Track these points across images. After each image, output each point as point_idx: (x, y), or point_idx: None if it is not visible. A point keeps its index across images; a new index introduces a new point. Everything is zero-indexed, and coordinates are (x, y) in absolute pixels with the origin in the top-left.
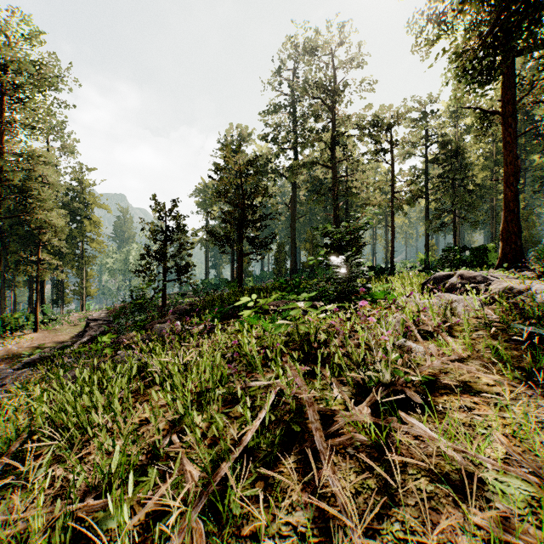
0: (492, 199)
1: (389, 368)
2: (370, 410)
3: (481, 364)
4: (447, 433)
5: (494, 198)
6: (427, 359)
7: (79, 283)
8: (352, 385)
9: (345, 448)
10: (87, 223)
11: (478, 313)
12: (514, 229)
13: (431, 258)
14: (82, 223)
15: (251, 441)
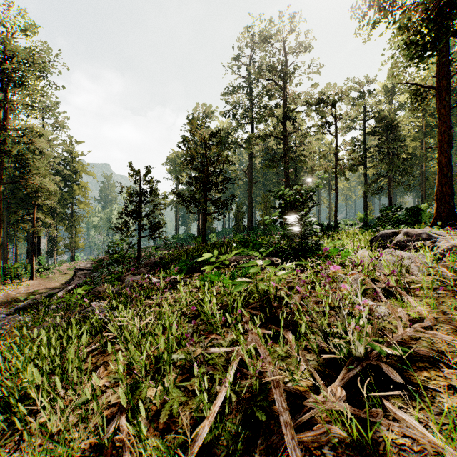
0: (422, 166)
1: (364, 341)
2: (344, 393)
3: (452, 328)
4: (447, 432)
5: (423, 165)
6: (398, 327)
7: (69, 238)
8: (317, 352)
9: (320, 446)
10: (76, 188)
11: (430, 270)
12: (447, 191)
13: (369, 217)
14: (71, 187)
15: (208, 433)
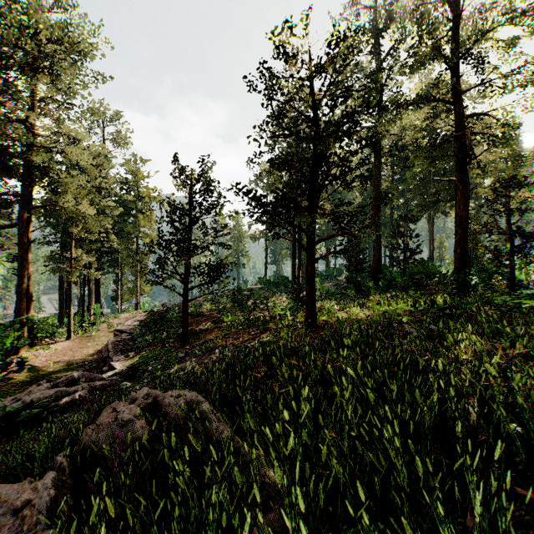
0: None
1: None
2: None
3: None
4: None
5: None
6: None
7: (134, 280)
8: None
9: None
10: (141, 218)
11: None
12: None
13: None
14: (136, 217)
15: None
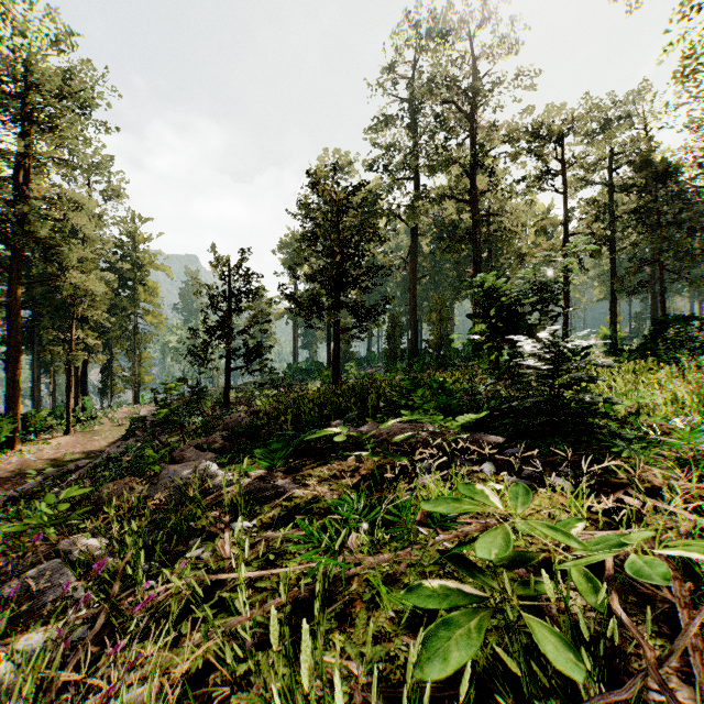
0: None
1: None
2: None
3: None
4: None
5: None
6: None
7: (131, 368)
8: None
9: None
10: (141, 290)
11: None
12: None
13: (620, 334)
14: (134, 289)
15: None
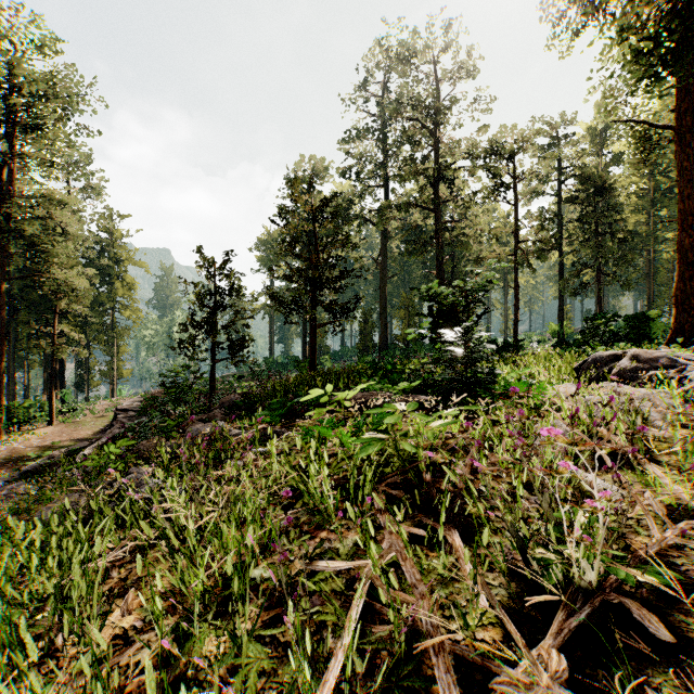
0: (648, 251)
1: (598, 563)
2: (565, 662)
3: None
4: None
5: (651, 249)
6: (650, 527)
7: (108, 362)
8: (505, 571)
9: None
10: (119, 286)
11: (680, 418)
12: (693, 289)
13: (566, 330)
14: (112, 285)
15: None
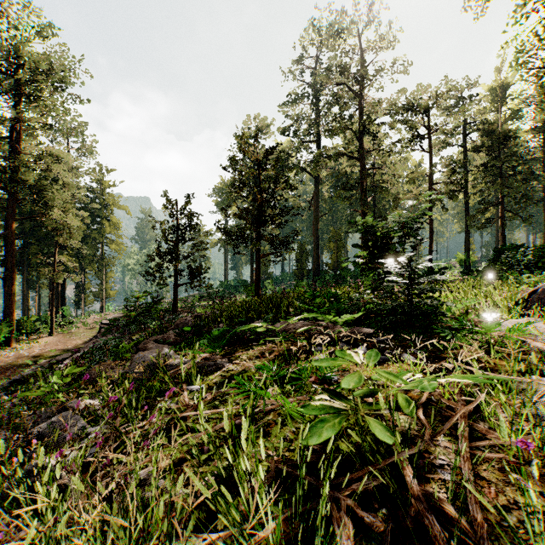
0: (543, 191)
1: None
2: None
3: None
4: None
5: None
6: None
7: (99, 285)
8: None
9: None
10: (107, 225)
11: None
12: None
13: (472, 259)
14: (101, 224)
15: None
